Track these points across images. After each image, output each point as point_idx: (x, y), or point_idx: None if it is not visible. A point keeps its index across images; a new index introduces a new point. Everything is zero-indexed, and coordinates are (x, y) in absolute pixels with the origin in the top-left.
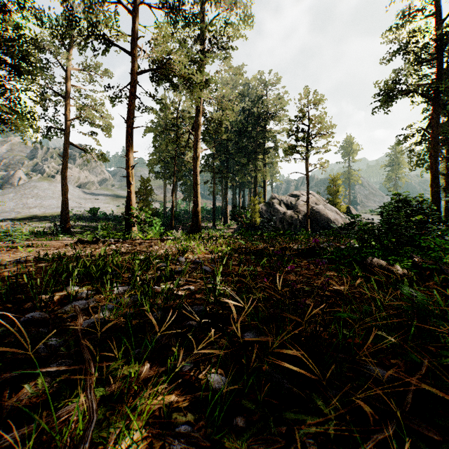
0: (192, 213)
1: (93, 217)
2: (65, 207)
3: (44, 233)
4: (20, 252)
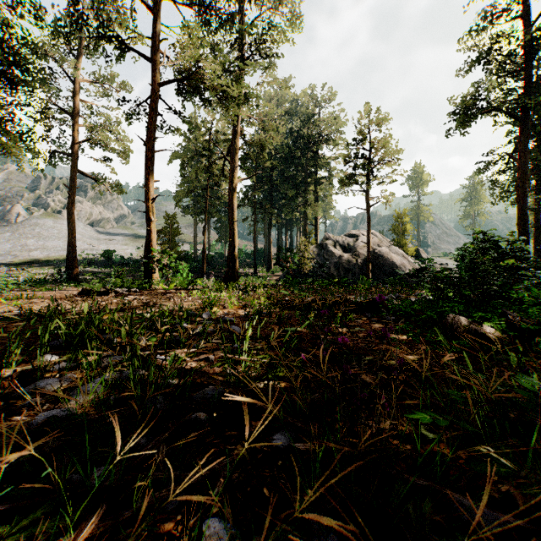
0: (227, 257)
1: (108, 262)
2: (72, 249)
3: (46, 281)
4: (2, 307)
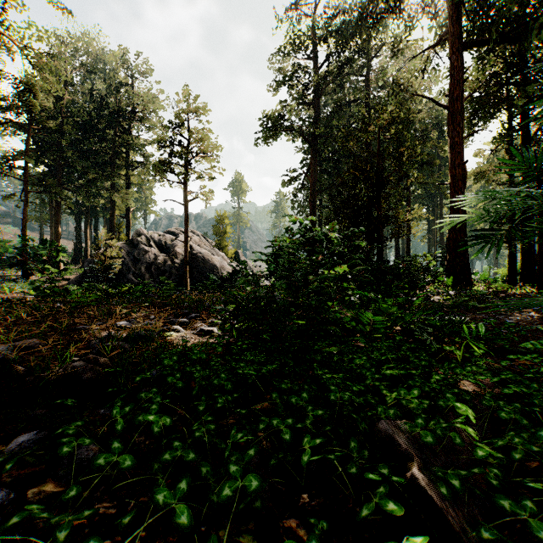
0: None
1: None
2: None
3: None
4: None
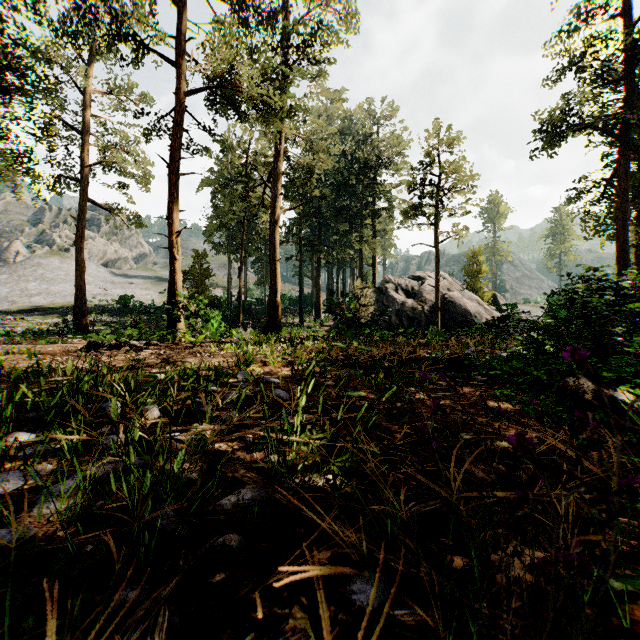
0: (268, 303)
1: (124, 310)
2: (81, 294)
3: (49, 332)
4: None
